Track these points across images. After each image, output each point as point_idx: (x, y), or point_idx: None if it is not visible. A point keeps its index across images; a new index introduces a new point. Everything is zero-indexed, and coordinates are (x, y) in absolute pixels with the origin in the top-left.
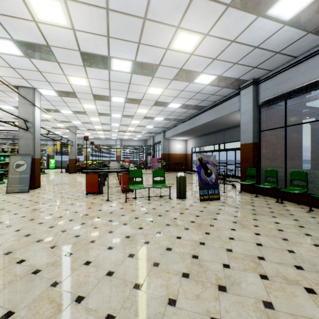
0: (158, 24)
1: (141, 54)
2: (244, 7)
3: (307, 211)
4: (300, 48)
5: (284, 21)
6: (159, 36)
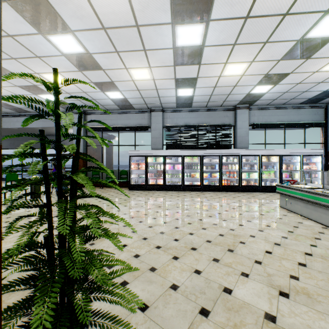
0: (46, 64)
1: (6, 62)
2: (98, 86)
3: (115, 189)
4: (111, 108)
5: (110, 98)
6: (39, 67)
